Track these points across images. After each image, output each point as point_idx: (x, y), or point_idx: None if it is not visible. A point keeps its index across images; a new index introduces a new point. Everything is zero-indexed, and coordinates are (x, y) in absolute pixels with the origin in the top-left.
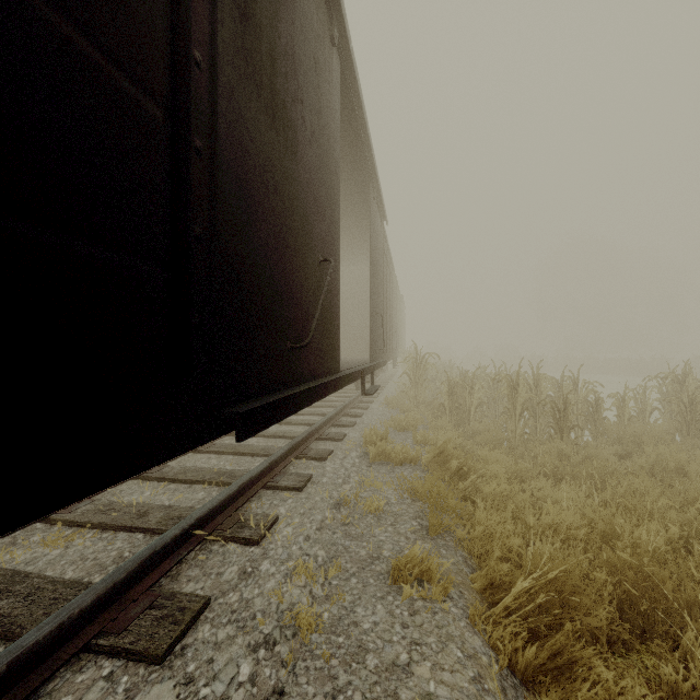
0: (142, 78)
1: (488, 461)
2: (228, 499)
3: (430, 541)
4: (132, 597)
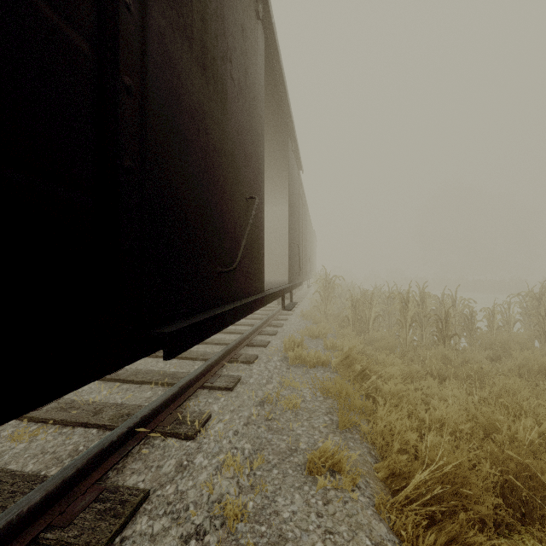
0: (64, 6)
1: (385, 363)
2: (169, 399)
3: (339, 435)
4: (80, 491)
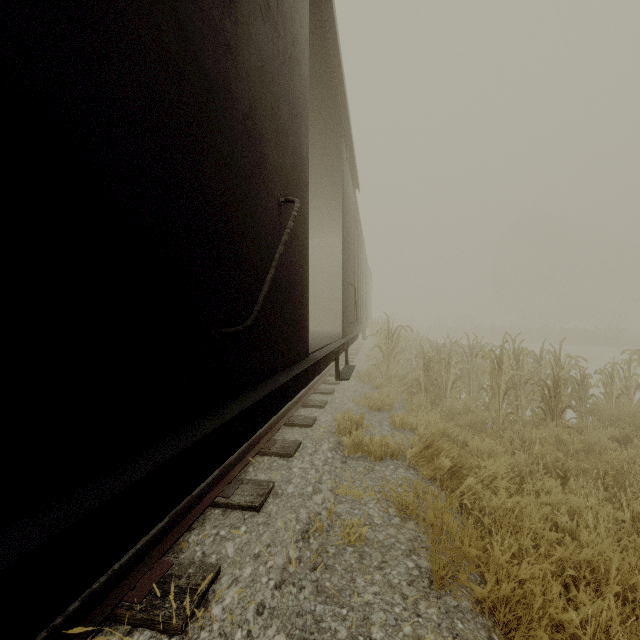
0: None
1: (480, 452)
2: (149, 542)
3: (436, 603)
4: None
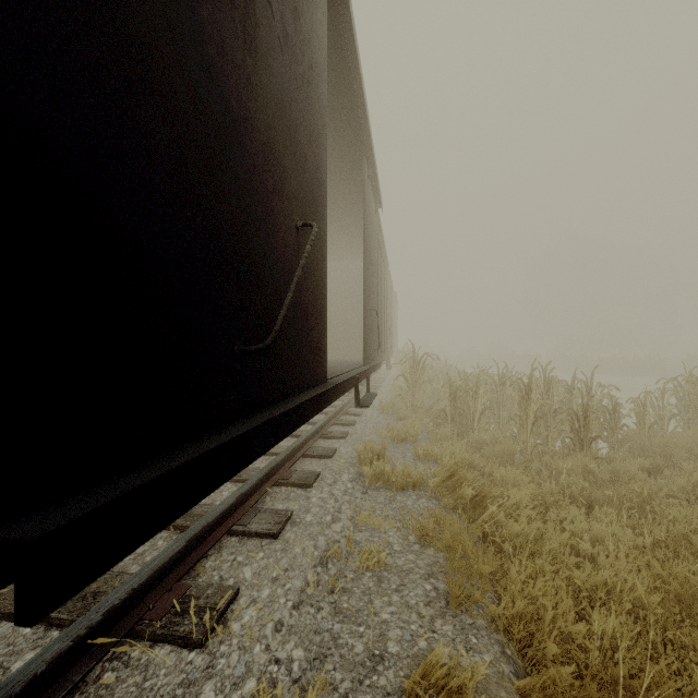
0: None
1: (504, 482)
2: (167, 565)
3: (452, 621)
4: None
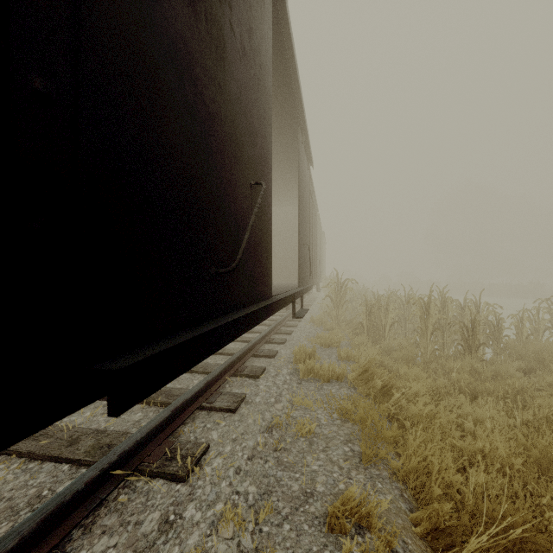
0: None
1: (407, 377)
2: (158, 426)
3: (364, 472)
4: None
